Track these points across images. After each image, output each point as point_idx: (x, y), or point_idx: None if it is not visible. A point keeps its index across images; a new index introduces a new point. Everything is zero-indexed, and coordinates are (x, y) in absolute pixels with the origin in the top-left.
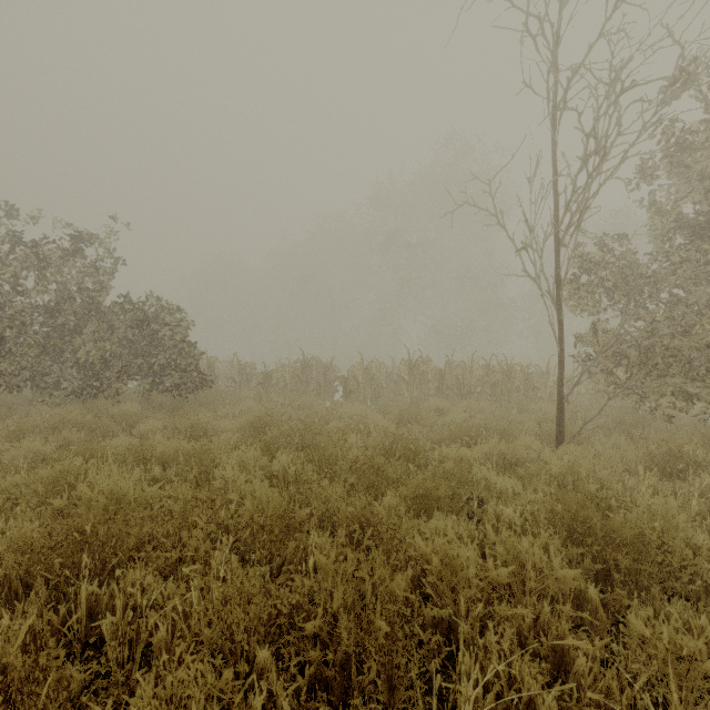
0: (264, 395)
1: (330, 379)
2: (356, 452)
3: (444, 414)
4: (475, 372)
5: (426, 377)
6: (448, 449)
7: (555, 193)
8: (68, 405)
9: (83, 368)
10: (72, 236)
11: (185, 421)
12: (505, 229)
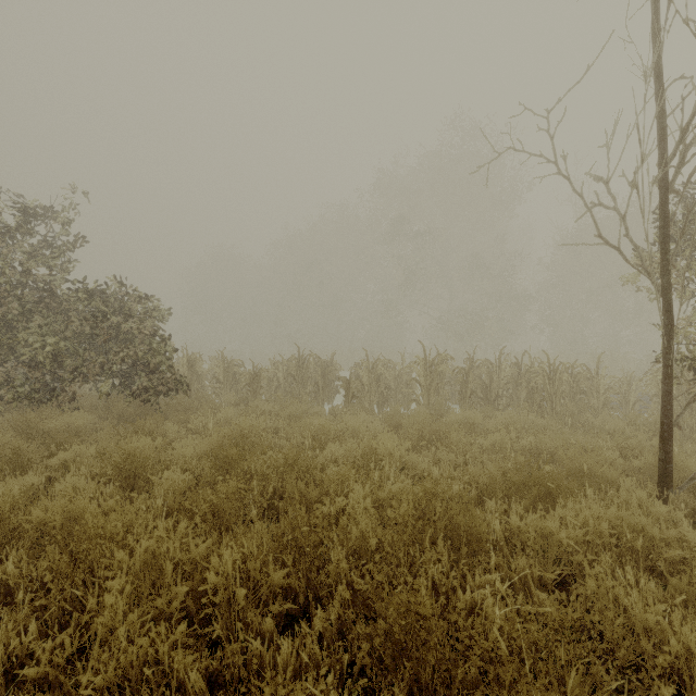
0: (252, 399)
1: (329, 379)
2: (364, 525)
3: (478, 432)
4: (503, 372)
5: (443, 378)
6: (518, 517)
7: (660, 114)
8: (6, 414)
9: (28, 369)
10: (19, 210)
11: (118, 450)
12: (568, 179)
